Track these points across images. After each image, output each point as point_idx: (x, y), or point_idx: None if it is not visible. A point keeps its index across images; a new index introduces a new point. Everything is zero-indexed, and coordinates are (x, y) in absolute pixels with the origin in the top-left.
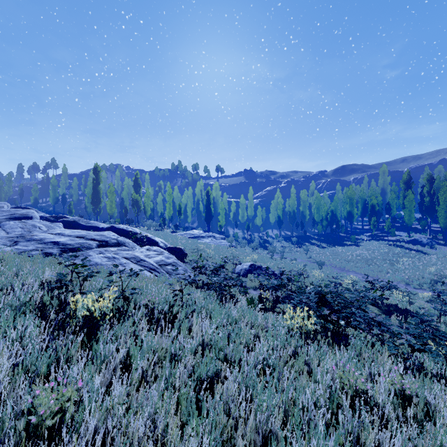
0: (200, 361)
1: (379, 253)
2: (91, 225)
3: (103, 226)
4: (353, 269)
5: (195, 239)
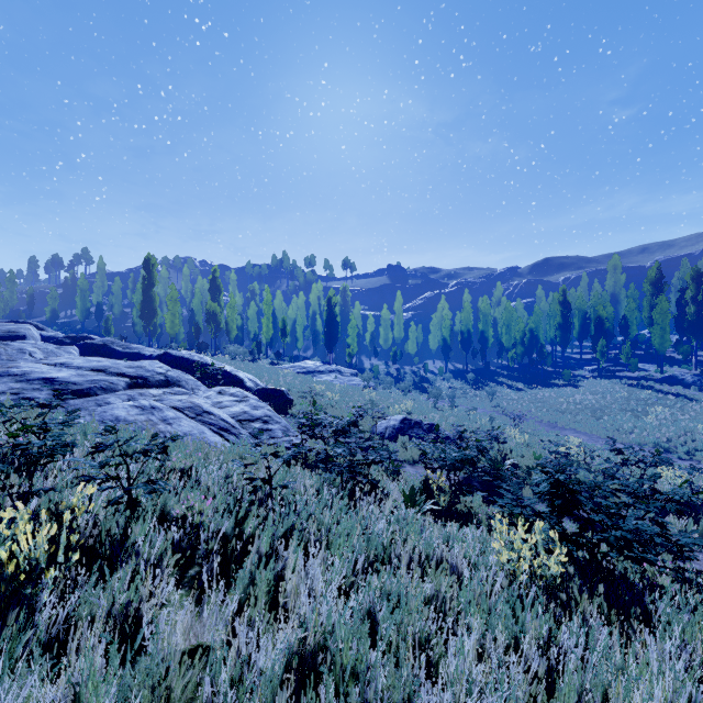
0: (296, 700)
1: (613, 399)
2: (133, 351)
3: (151, 353)
4: (571, 425)
5: (308, 376)
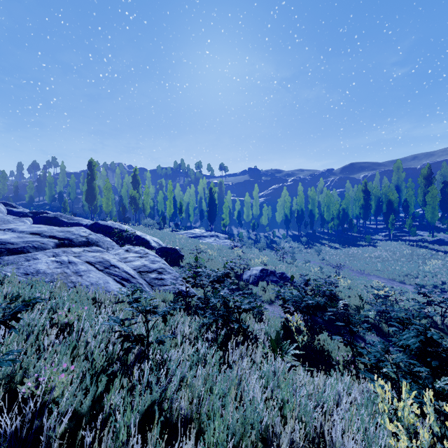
0: None
1: (401, 255)
2: (74, 221)
3: (86, 223)
4: (374, 272)
5: (196, 239)
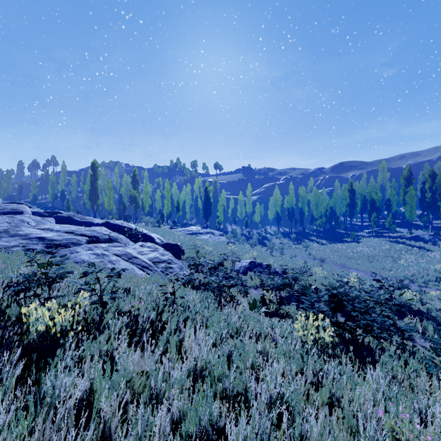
0: (192, 393)
1: (380, 250)
2: (86, 220)
3: (98, 222)
4: (354, 266)
5: (193, 236)
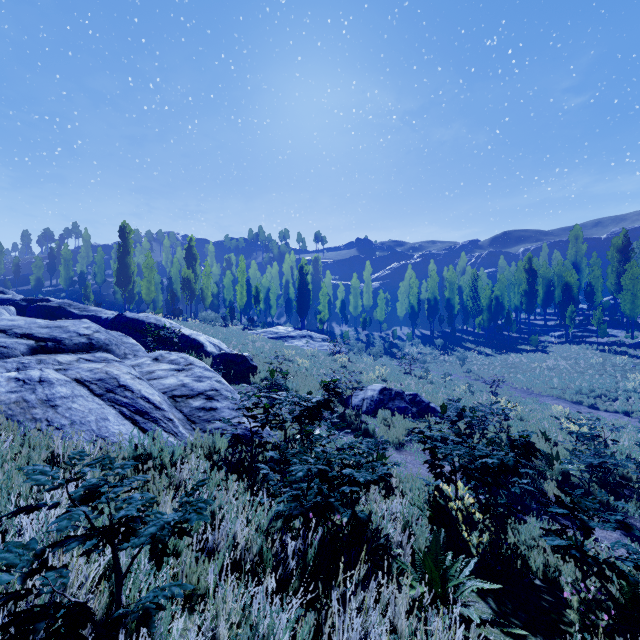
0: None
1: (588, 365)
2: (90, 313)
3: (108, 316)
4: (548, 392)
5: (279, 341)
